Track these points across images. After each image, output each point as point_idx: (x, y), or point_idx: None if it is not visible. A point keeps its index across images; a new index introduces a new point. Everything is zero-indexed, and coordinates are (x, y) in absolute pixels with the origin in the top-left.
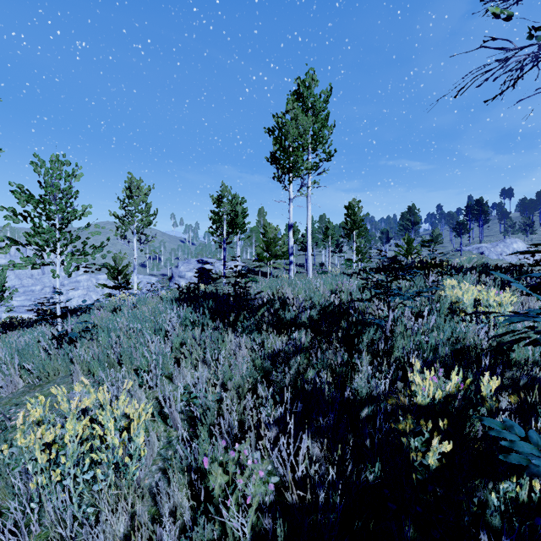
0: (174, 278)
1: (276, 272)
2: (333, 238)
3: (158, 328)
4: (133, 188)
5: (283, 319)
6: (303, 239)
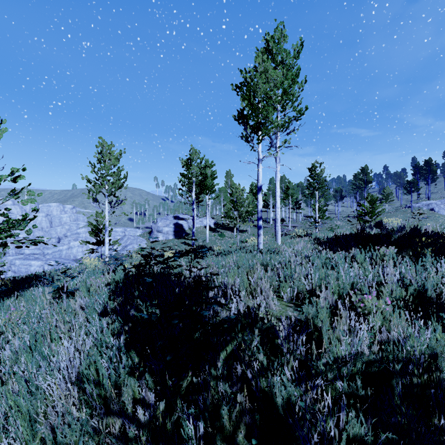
0: (153, 232)
1: (242, 227)
2: (293, 197)
3: (38, 386)
4: (104, 153)
5: (275, 408)
6: (266, 198)
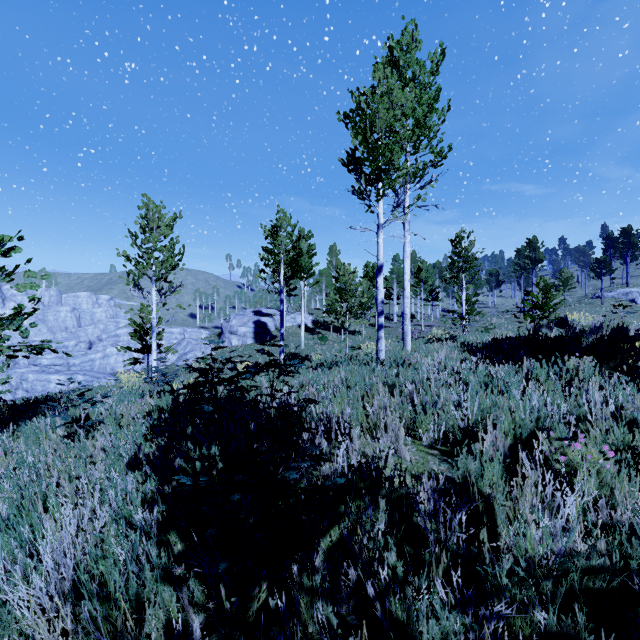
0: (224, 334)
1: (353, 326)
2: (427, 283)
3: (6, 598)
4: (150, 217)
5: None
6: (387, 284)
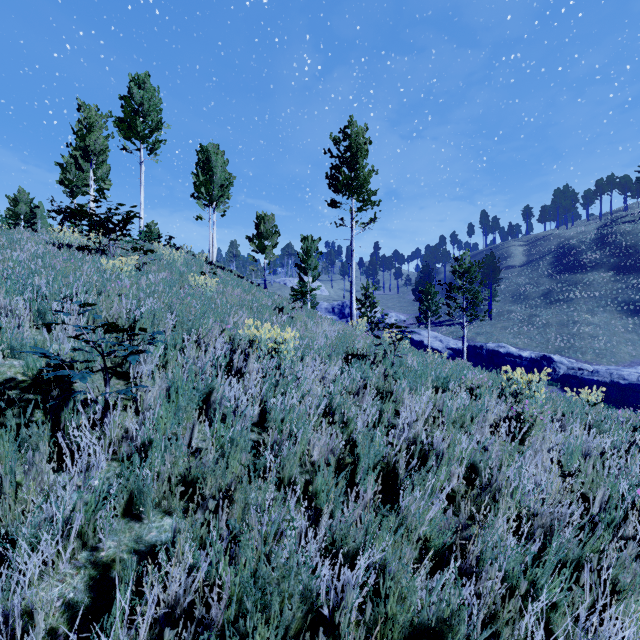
0: None
1: None
2: None
3: None
4: None
5: None
6: None
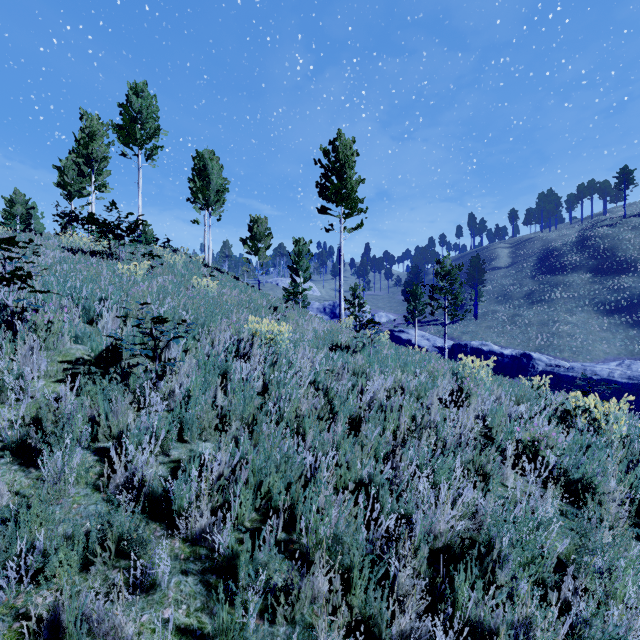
0: None
1: None
2: None
3: None
4: None
5: None
6: None
